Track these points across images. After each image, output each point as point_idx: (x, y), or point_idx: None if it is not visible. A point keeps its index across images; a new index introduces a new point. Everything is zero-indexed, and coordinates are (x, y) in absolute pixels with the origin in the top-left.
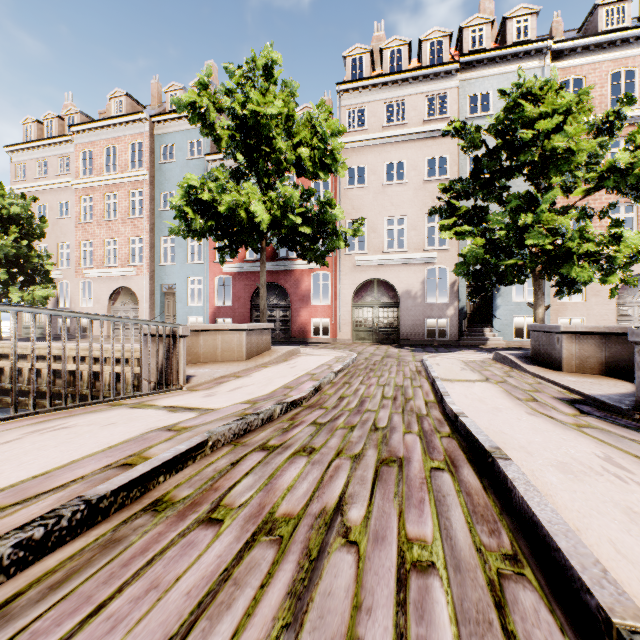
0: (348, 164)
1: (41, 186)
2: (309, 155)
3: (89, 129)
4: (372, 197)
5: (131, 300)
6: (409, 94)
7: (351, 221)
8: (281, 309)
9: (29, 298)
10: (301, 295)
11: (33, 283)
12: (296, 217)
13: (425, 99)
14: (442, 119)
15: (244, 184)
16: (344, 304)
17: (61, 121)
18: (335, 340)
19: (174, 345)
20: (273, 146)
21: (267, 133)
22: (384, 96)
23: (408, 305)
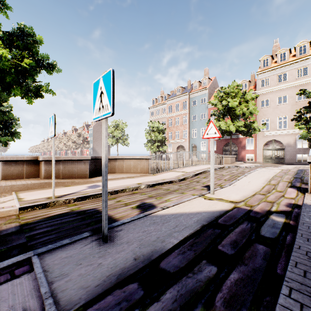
0: (261, 99)
1: (157, 117)
2: (246, 110)
3: (171, 99)
4: (271, 110)
5: (182, 149)
6: (288, 70)
7: (262, 119)
8: (234, 151)
9: (162, 149)
10: (242, 146)
11: (162, 145)
12: (242, 128)
13: (296, 70)
14: (304, 77)
15: (227, 120)
16: (259, 149)
17: (161, 97)
18: (255, 162)
19: (222, 159)
20: (235, 108)
21: (234, 107)
22: (277, 72)
23: (288, 149)
